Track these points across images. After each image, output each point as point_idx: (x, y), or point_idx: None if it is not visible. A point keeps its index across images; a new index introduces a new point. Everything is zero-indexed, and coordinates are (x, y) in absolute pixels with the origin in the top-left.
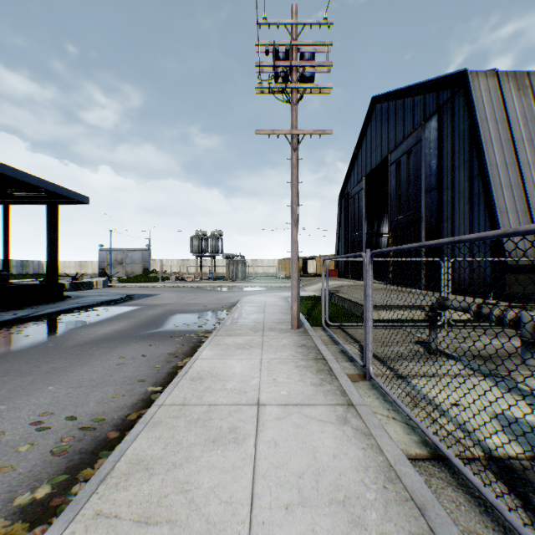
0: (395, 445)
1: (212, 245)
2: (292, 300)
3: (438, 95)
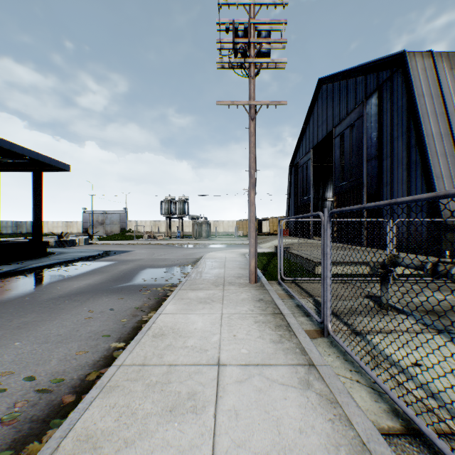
0: (364, 415)
1: (180, 208)
2: (250, 257)
3: (378, 75)
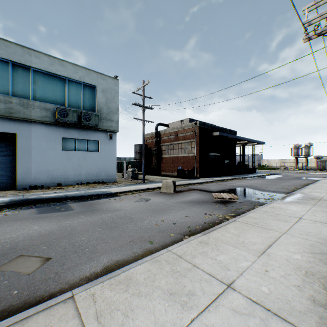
0: None
1: (305, 151)
2: None
3: None
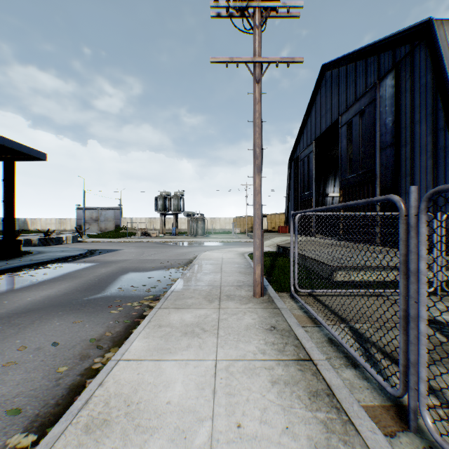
0: None
1: (175, 204)
2: (255, 262)
3: (395, 52)
